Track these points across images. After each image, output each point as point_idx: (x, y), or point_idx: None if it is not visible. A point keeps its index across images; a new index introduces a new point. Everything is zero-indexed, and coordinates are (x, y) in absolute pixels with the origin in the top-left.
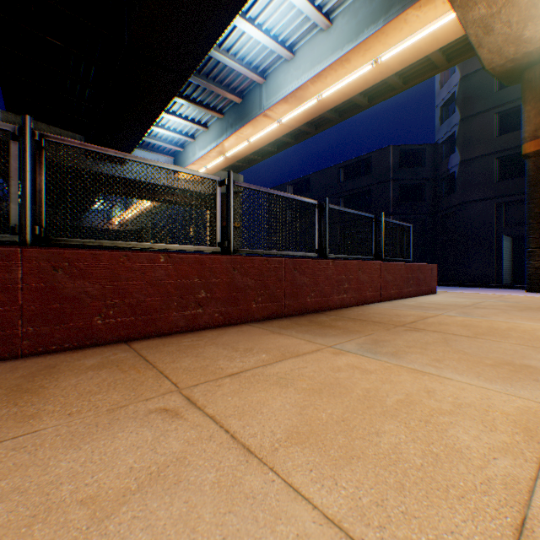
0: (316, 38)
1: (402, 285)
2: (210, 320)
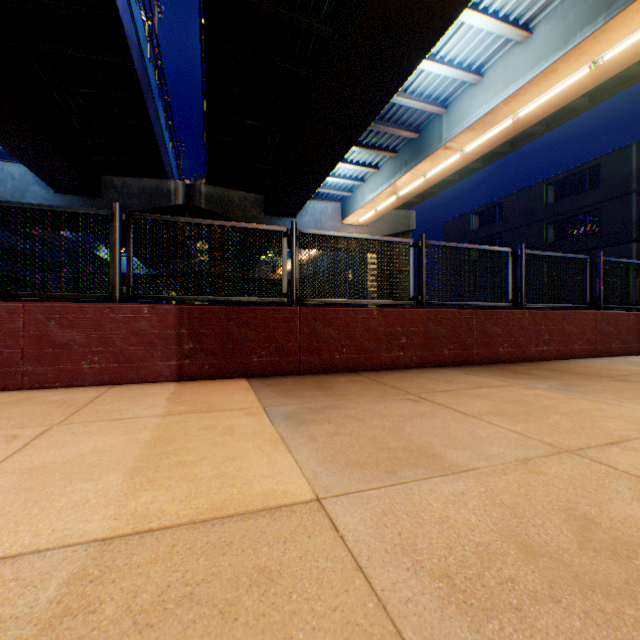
0: (510, 53)
1: (629, 339)
2: (409, 361)
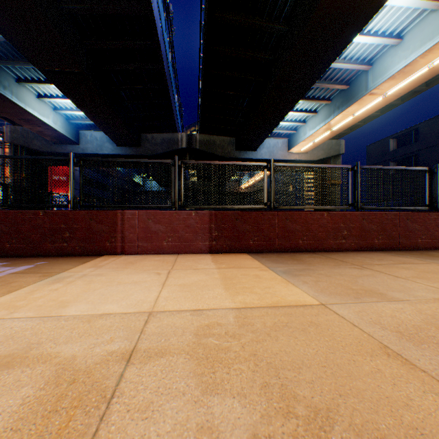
0: (426, 19)
1: None
2: (348, 246)
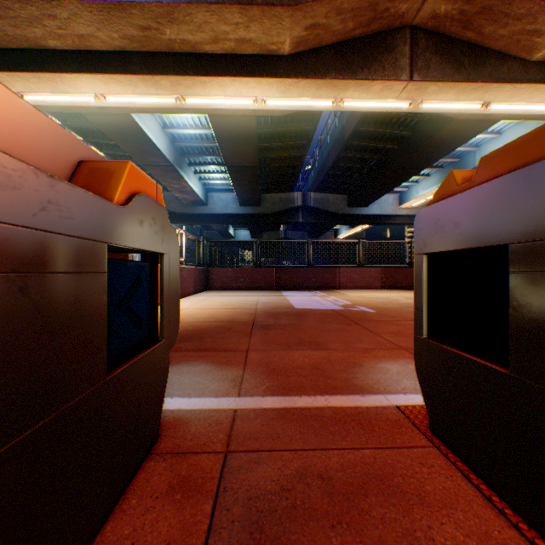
0: (517, 125)
1: None
2: None
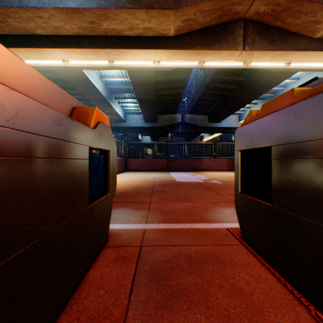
0: (308, 74)
1: None
2: None
